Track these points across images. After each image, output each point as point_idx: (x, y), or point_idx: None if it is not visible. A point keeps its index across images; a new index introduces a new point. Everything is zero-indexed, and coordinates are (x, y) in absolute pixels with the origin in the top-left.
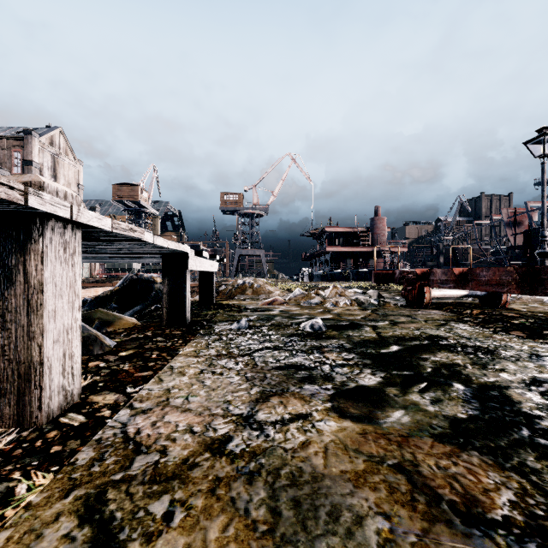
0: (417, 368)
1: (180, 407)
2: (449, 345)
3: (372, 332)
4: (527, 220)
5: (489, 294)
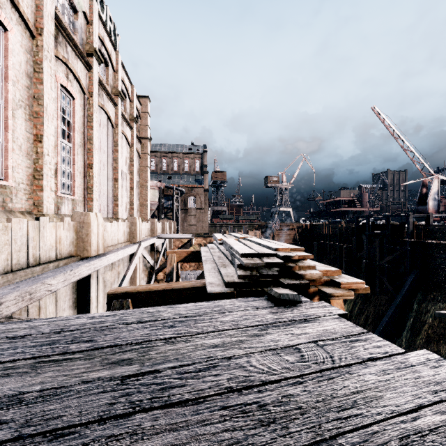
0: None
1: None
2: None
3: None
4: (444, 200)
5: None
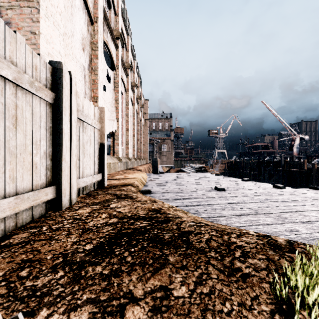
0: None
1: None
2: None
3: None
4: None
5: None
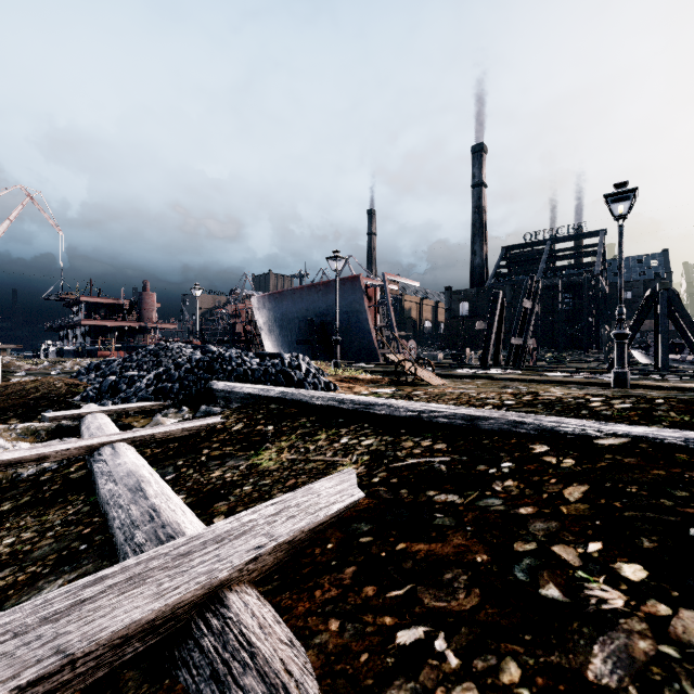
0: None
1: None
2: None
3: None
4: (244, 314)
5: None
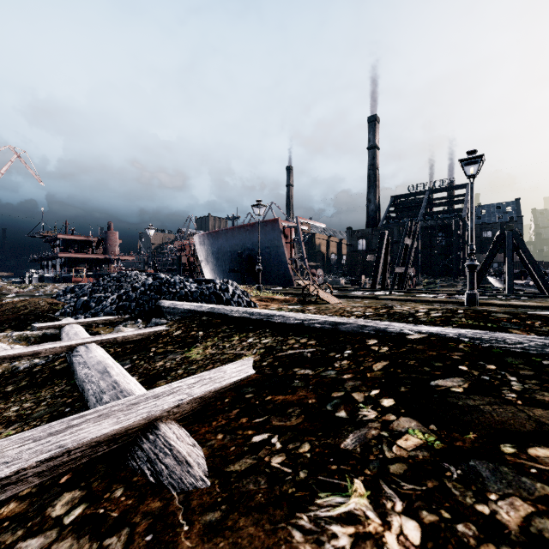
0: None
1: None
2: None
3: None
4: (188, 248)
5: None
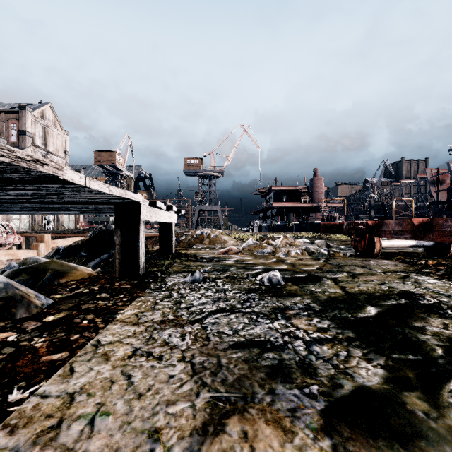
0: (421, 347)
1: (69, 449)
2: (434, 306)
3: (335, 287)
4: (449, 179)
5: (436, 244)
